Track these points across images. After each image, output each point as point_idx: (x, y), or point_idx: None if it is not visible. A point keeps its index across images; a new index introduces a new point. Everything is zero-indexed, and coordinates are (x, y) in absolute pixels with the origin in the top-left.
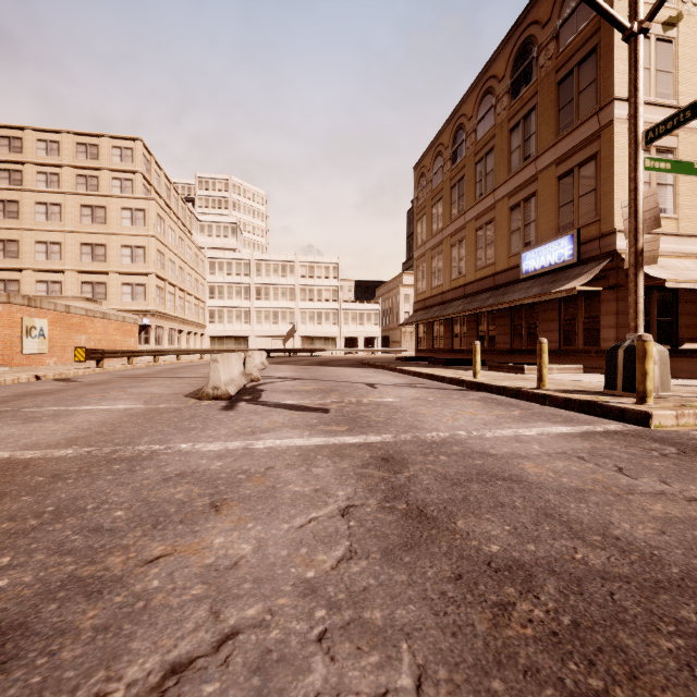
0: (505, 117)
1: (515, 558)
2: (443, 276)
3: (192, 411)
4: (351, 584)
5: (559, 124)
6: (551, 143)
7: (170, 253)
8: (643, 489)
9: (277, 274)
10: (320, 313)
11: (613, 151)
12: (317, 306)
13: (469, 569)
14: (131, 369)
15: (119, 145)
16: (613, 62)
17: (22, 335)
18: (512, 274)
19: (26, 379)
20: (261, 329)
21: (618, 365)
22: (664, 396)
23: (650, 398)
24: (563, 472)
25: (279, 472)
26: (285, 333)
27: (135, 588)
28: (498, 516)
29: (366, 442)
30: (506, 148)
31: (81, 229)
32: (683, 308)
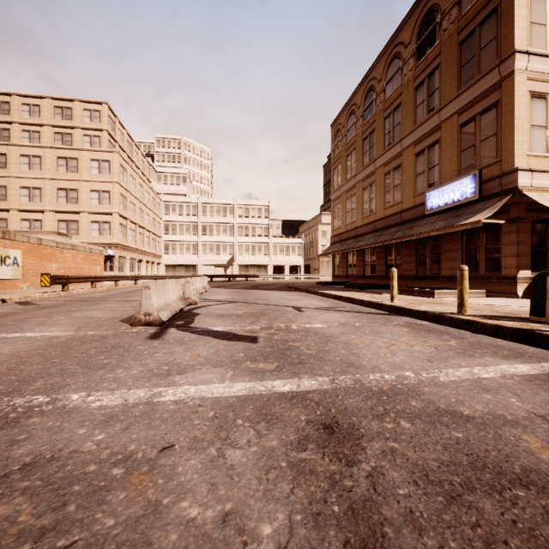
0: (411, 76)
1: None
2: (356, 214)
3: (117, 339)
4: None
5: (461, 79)
6: (454, 95)
7: (131, 196)
8: None
9: (219, 215)
10: (254, 245)
11: (514, 99)
12: (251, 240)
13: None
14: (92, 292)
15: (89, 108)
16: (514, 19)
17: None
18: (417, 211)
19: None
20: (207, 259)
21: (546, 292)
22: None
23: None
24: None
25: (176, 459)
26: (226, 262)
27: None
28: None
29: (299, 391)
30: (412, 103)
31: (57, 176)
32: None
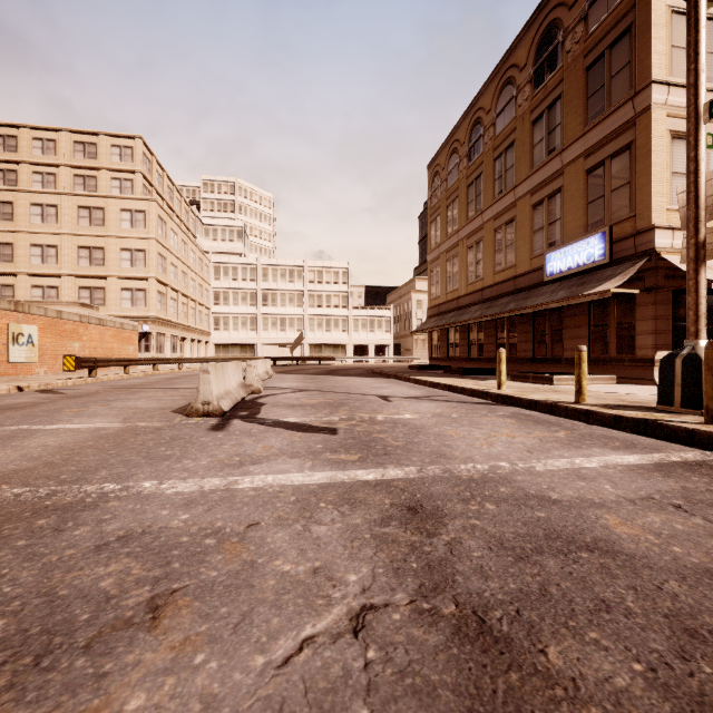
0: (527, 108)
1: None
2: (459, 279)
3: (174, 431)
4: None
5: (588, 113)
6: (579, 133)
7: (172, 257)
8: None
9: (284, 280)
10: (329, 319)
11: (651, 140)
12: (326, 313)
13: None
14: (126, 379)
15: (118, 143)
16: (651, 42)
17: (8, 343)
18: (535, 277)
19: (6, 390)
20: (268, 336)
21: (675, 376)
22: None
23: None
24: (667, 533)
25: (264, 532)
26: (293, 341)
27: None
28: (610, 636)
29: (384, 479)
30: (529, 142)
31: (78, 231)
32: None
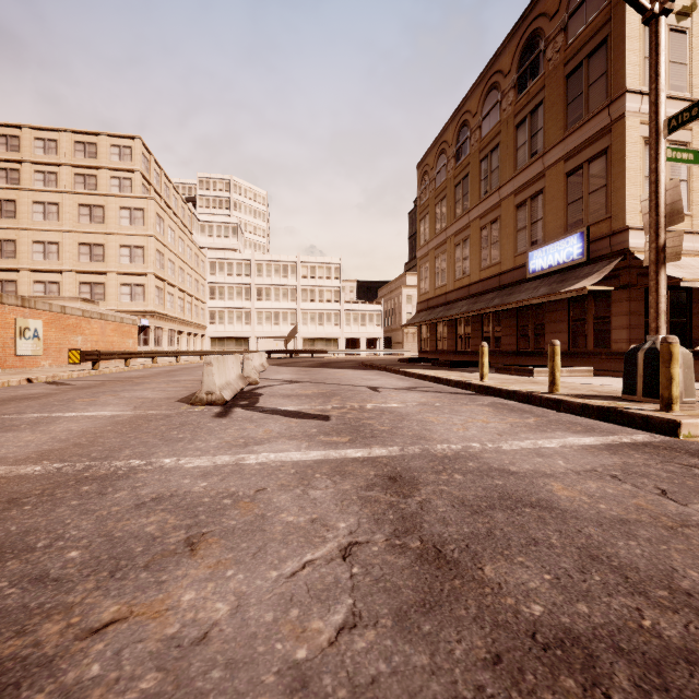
0: (511, 112)
1: (566, 626)
2: (447, 276)
3: (182, 418)
4: (354, 671)
5: (567, 119)
6: (559, 138)
7: (170, 253)
8: (698, 520)
9: (278, 275)
10: (322, 313)
11: (625, 146)
12: (318, 307)
13: (509, 644)
14: (127, 371)
15: (117, 143)
16: (625, 53)
17: (15, 337)
18: (518, 274)
19: (17, 382)
20: (262, 330)
21: (637, 368)
22: (688, 402)
23: (676, 404)
24: (598, 495)
25: (271, 495)
26: (287, 334)
27: (66, 678)
28: (533, 559)
29: (370, 456)
30: (512, 145)
31: (79, 228)
32: (697, 309)
